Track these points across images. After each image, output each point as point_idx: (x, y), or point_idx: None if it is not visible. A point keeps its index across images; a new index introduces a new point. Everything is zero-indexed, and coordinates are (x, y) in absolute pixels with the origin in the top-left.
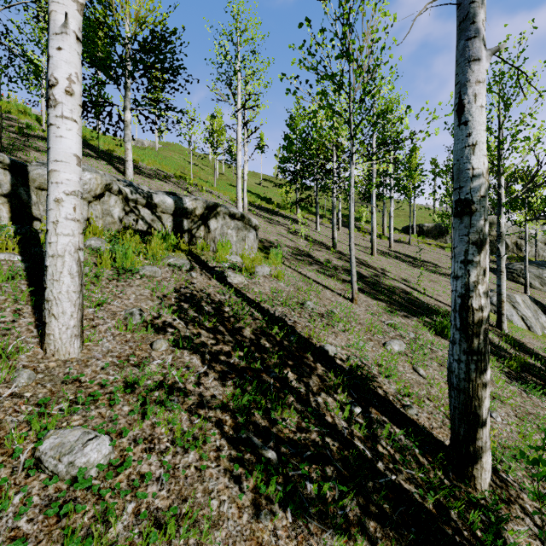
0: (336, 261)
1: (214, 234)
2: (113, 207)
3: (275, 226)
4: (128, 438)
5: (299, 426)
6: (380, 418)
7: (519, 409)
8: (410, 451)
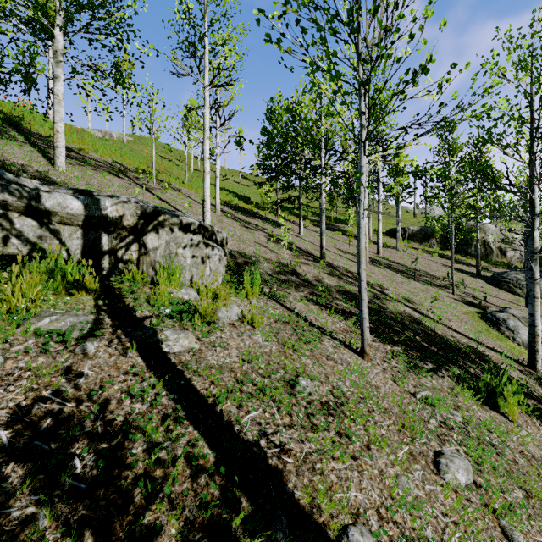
0: (327, 279)
1: (154, 256)
2: None
3: (252, 232)
4: None
5: None
6: None
7: None
8: None
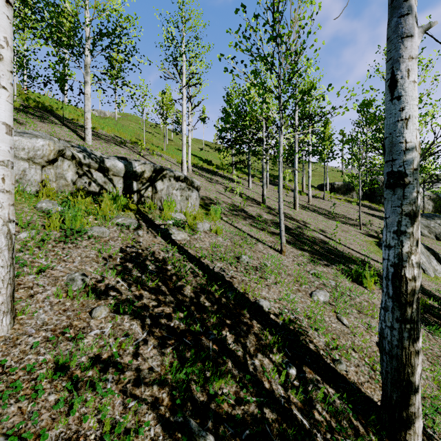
0: (266, 215)
1: (161, 194)
2: (67, 171)
3: (214, 185)
4: (48, 440)
5: (238, 397)
6: (314, 377)
7: (429, 353)
8: (344, 414)
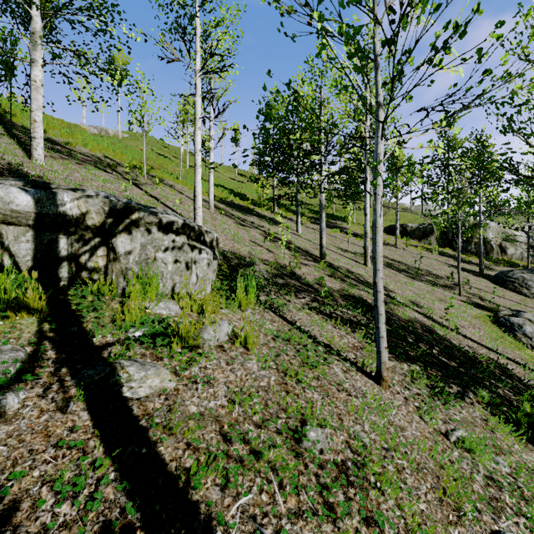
0: (329, 281)
1: (125, 262)
2: None
3: (248, 230)
4: None
5: None
6: None
7: None
8: None
